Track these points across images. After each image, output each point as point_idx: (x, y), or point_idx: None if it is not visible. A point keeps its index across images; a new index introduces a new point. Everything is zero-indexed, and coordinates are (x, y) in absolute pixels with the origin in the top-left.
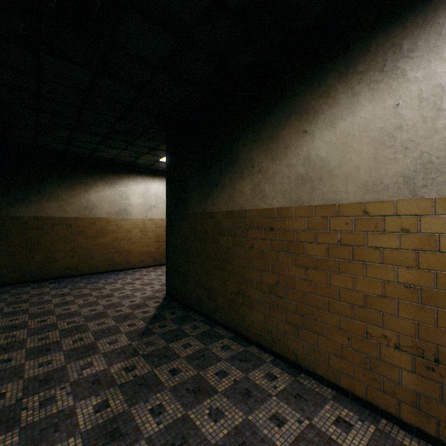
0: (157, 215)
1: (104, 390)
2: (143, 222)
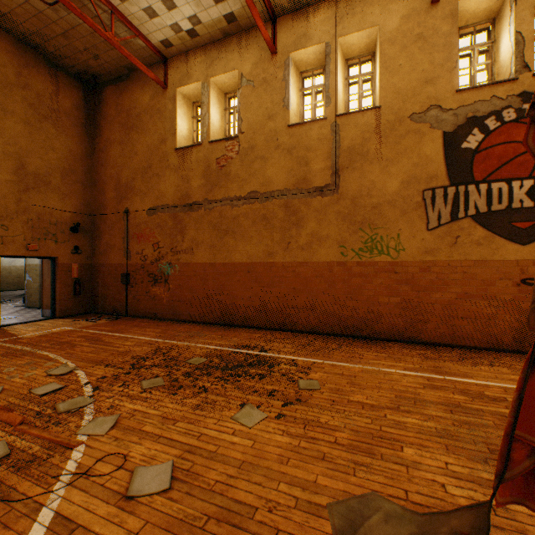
0: (19, 264)
1: (11, 298)
2: (10, 268)
